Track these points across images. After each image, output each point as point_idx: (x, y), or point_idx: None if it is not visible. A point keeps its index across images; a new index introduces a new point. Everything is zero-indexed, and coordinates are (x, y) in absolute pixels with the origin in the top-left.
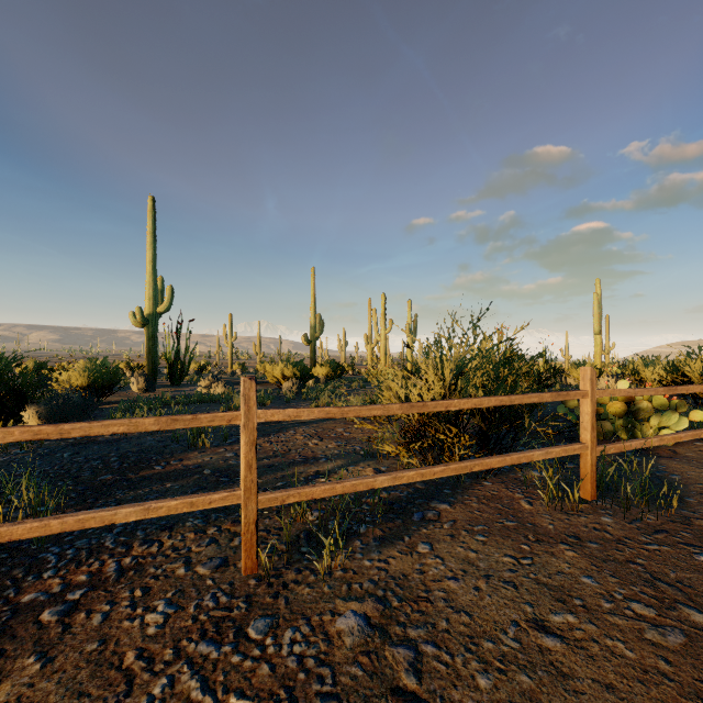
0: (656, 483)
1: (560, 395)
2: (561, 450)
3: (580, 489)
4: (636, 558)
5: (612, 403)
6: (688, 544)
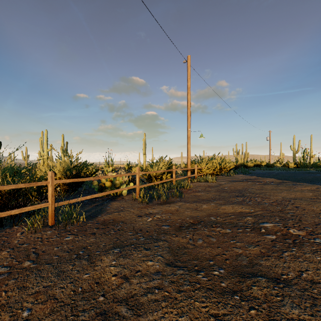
0: (98, 212)
1: (31, 184)
2: (32, 207)
3: (48, 221)
4: (38, 246)
5: (107, 182)
6: (70, 234)
